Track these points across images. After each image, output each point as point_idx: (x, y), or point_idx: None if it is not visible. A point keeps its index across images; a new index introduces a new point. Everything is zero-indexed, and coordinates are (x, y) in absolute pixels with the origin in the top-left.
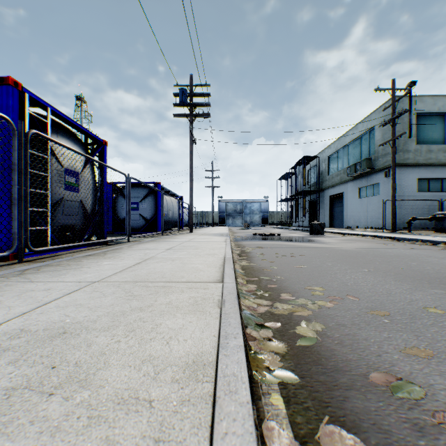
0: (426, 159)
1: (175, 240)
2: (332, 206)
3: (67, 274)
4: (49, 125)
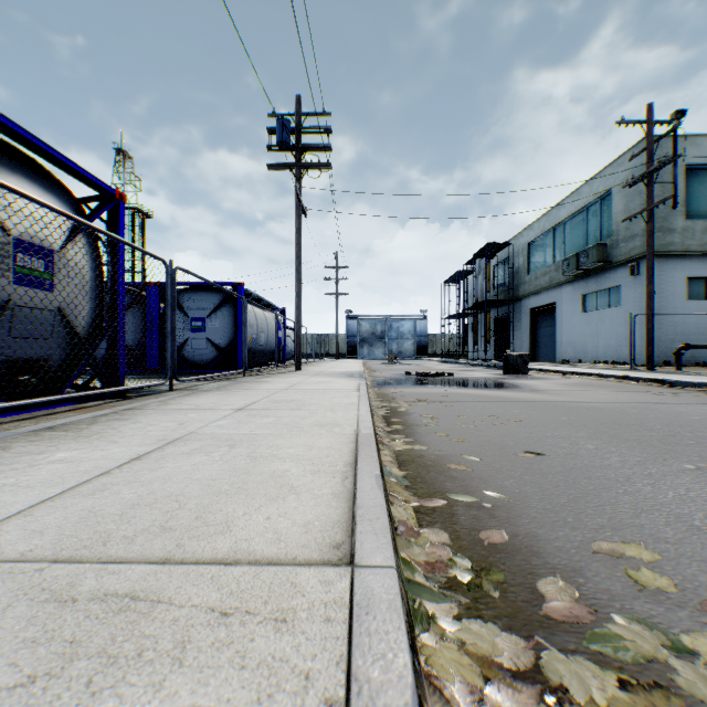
0: (702, 245)
1: (264, 386)
2: (534, 326)
3: None
4: None
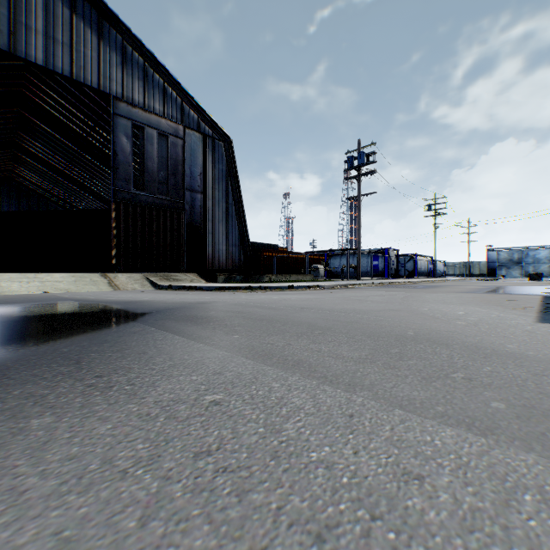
0: None
1: None
2: None
3: None
4: (390, 253)
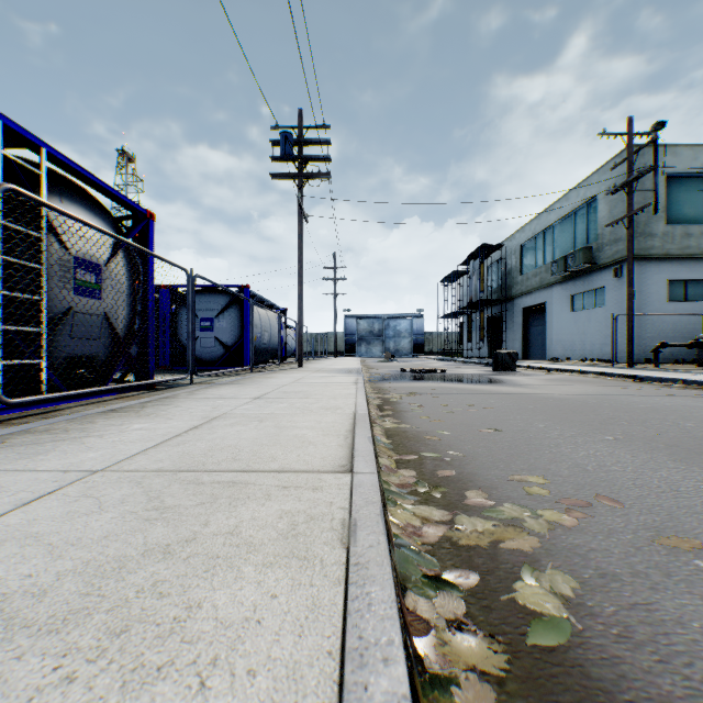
0: (681, 249)
1: (272, 380)
2: (526, 325)
3: (51, 453)
4: (43, 179)
